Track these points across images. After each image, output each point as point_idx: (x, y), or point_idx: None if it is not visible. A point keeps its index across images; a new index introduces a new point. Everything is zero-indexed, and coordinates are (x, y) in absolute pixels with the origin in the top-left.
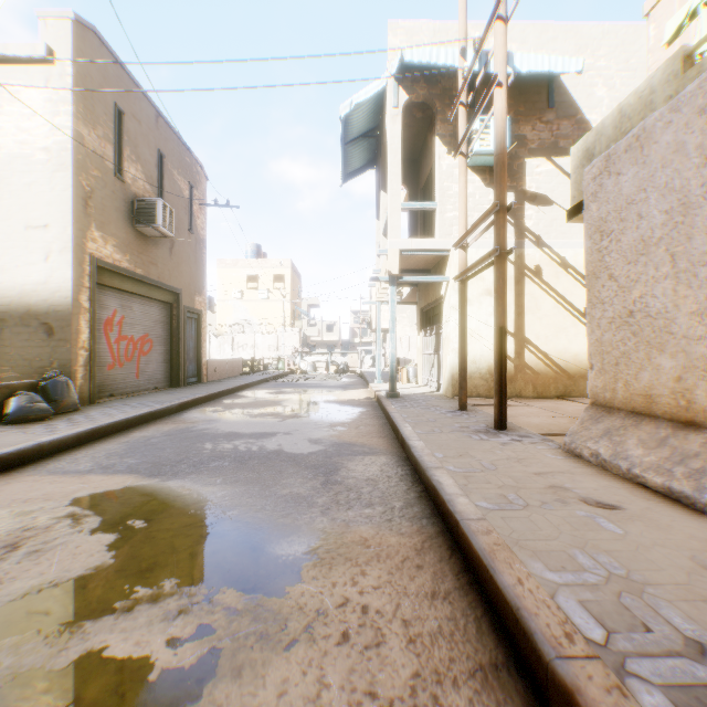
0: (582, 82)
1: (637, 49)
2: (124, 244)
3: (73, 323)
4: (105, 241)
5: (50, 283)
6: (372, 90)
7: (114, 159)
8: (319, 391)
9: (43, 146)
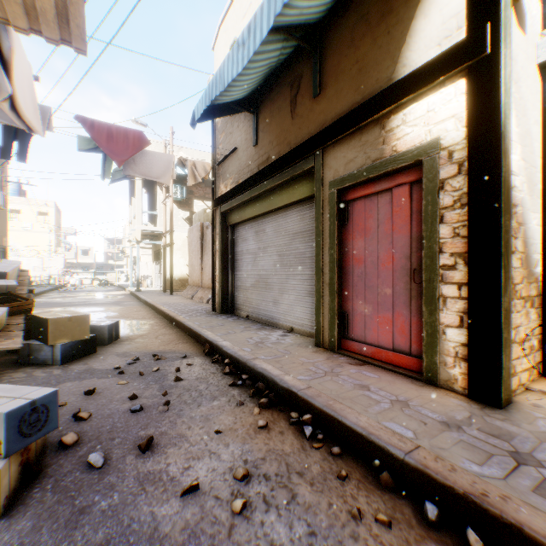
0: None
1: None
2: None
3: None
4: None
5: None
6: None
7: None
8: (97, 292)
9: None
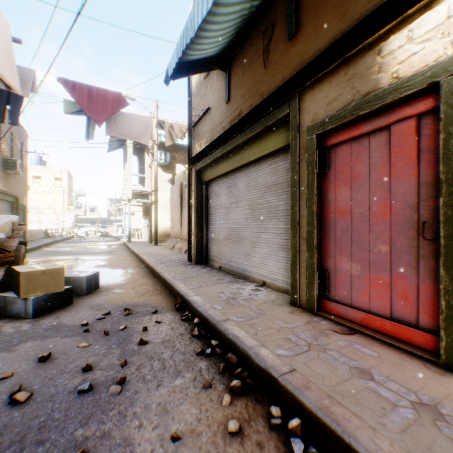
0: None
1: None
2: (2, 179)
3: None
4: None
5: None
6: None
7: None
8: (97, 243)
9: None
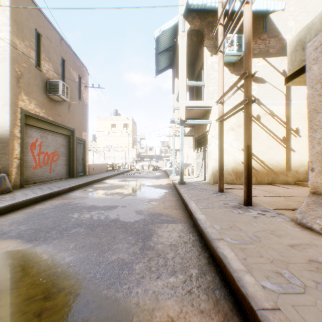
0: (281, 18)
1: (310, 1)
2: (41, 104)
3: (10, 144)
4: (30, 101)
5: None
6: (171, 23)
7: (35, 59)
8: (144, 180)
9: None
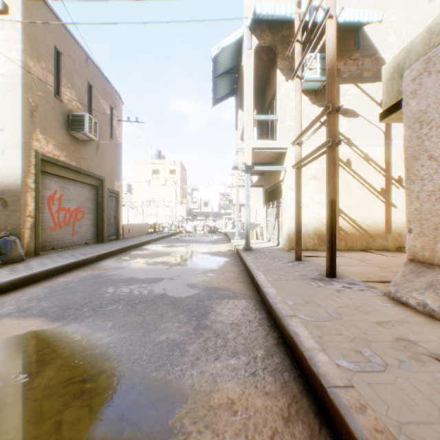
0: (379, 31)
1: (417, 8)
2: (62, 144)
3: (22, 198)
4: (47, 141)
5: (5, 170)
6: (233, 38)
7: (54, 85)
8: (197, 245)
9: (0, 73)
